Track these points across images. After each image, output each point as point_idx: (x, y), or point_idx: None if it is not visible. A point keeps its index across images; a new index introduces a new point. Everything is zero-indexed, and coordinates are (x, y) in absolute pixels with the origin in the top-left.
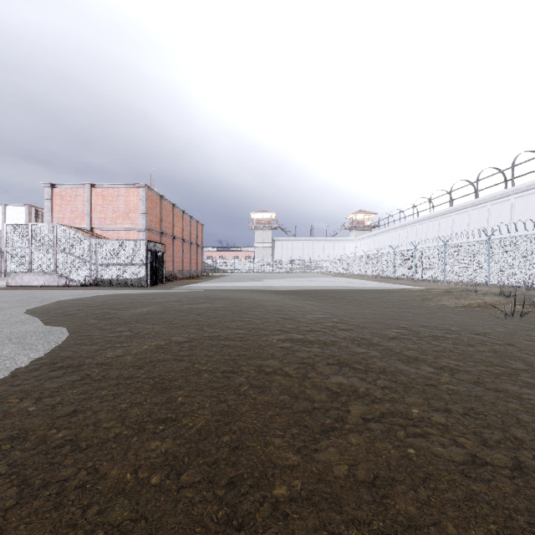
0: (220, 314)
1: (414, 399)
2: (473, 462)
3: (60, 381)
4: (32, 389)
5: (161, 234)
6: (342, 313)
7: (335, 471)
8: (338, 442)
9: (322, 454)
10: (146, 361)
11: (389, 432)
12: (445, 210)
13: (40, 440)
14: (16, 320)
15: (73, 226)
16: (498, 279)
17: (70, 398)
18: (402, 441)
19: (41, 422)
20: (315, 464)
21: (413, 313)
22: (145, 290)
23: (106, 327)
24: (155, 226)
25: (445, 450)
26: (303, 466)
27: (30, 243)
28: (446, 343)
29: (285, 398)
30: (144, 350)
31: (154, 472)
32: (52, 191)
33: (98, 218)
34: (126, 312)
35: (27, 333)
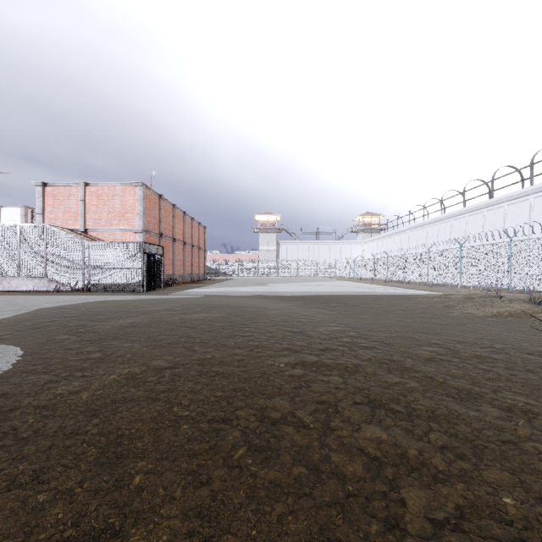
0: (216, 327)
1: (496, 472)
2: None
3: None
4: None
5: (160, 236)
6: (358, 324)
7: None
8: None
9: None
10: (107, 402)
11: None
12: (458, 211)
13: None
14: None
15: (67, 227)
16: (521, 284)
17: None
18: None
19: None
20: None
21: (440, 325)
22: (140, 296)
23: (74, 345)
24: (153, 228)
25: None
26: None
27: (18, 245)
28: (498, 368)
29: (301, 473)
30: (109, 382)
31: None
32: (44, 190)
33: (92, 219)
34: (106, 324)
35: None
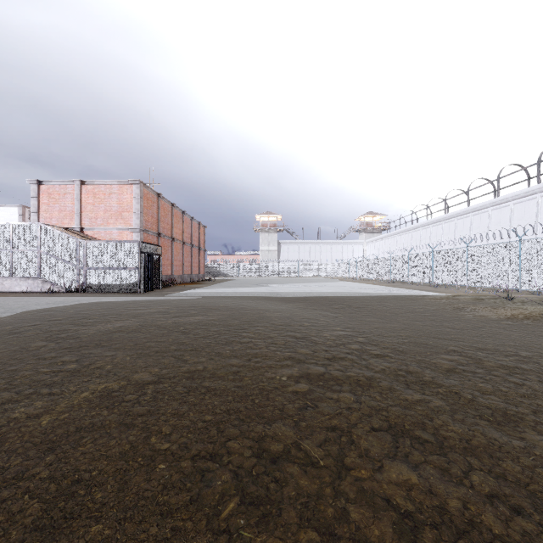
0: (212, 332)
1: None
2: None
3: None
4: None
5: (158, 235)
6: (365, 328)
7: None
8: None
9: None
10: (70, 430)
11: None
12: (463, 210)
13: None
14: None
15: (62, 226)
16: (531, 285)
17: None
18: None
19: None
20: None
21: (453, 329)
22: (135, 297)
23: (49, 354)
24: (151, 227)
25: None
26: None
27: (11, 245)
28: (530, 381)
29: (311, 541)
30: (79, 402)
31: None
32: (38, 188)
33: (88, 218)
34: (92, 329)
35: None
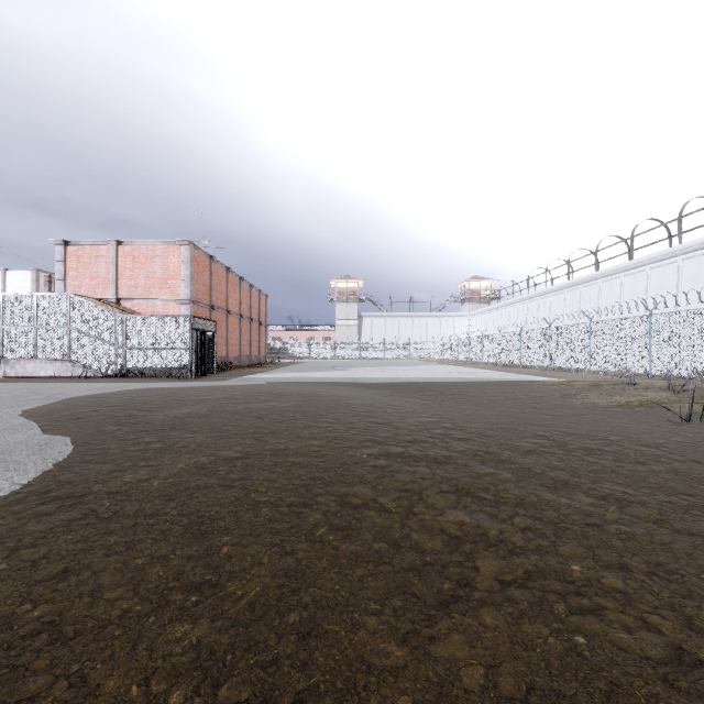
0: (288, 417)
1: (571, 548)
2: (679, 660)
3: (51, 521)
4: (7, 533)
5: (211, 308)
6: (455, 414)
7: (465, 679)
8: (465, 624)
9: (441, 646)
10: (180, 488)
11: (541, 605)
12: (589, 276)
13: (3, 624)
14: (5, 426)
15: (94, 296)
16: (663, 368)
17: (61, 549)
18: (563, 622)
19: (10, 591)
20: (432, 664)
21: (553, 416)
22: (189, 383)
23: (128, 436)
24: (202, 298)
25: (633, 637)
26: (414, 669)
27: (35, 320)
28: (605, 460)
29: (381, 547)
30: (178, 471)
31: (175, 683)
32: (65, 250)
33: (126, 286)
34: (159, 414)
35: (16, 446)
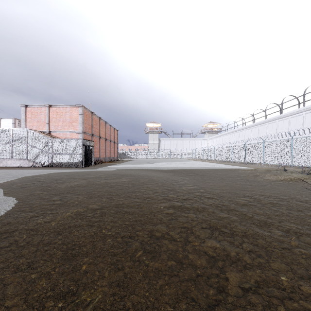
0: (125, 187)
1: (278, 264)
2: None
3: None
4: None
5: (92, 135)
6: (205, 185)
7: None
8: None
9: None
10: (66, 227)
11: (270, 308)
12: (262, 121)
13: None
14: None
15: (39, 130)
16: (298, 163)
17: None
18: None
19: None
20: None
21: (251, 185)
22: (81, 169)
23: (45, 197)
24: (88, 131)
25: None
26: None
27: (11, 141)
28: (282, 209)
29: (172, 264)
30: (66, 217)
31: None
32: (26, 109)
33: (53, 126)
34: (63, 185)
35: None
